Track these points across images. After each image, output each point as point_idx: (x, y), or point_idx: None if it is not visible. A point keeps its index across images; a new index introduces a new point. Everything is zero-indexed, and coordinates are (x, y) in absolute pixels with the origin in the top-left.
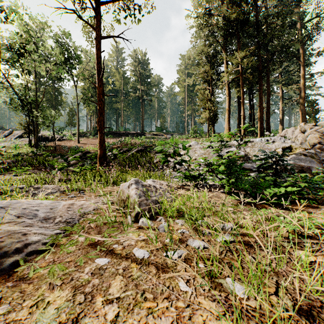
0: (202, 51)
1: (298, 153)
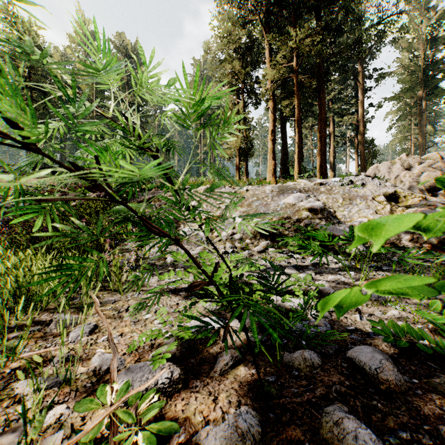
0: (229, 34)
1: (421, 204)
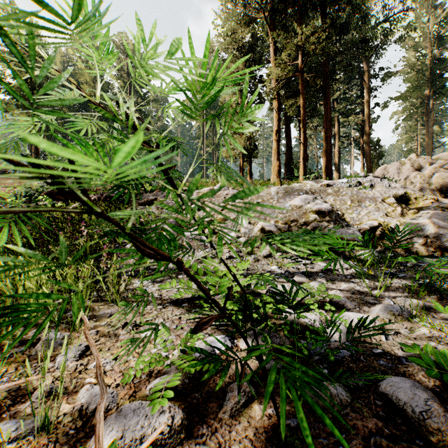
0: (233, 33)
1: (433, 206)
